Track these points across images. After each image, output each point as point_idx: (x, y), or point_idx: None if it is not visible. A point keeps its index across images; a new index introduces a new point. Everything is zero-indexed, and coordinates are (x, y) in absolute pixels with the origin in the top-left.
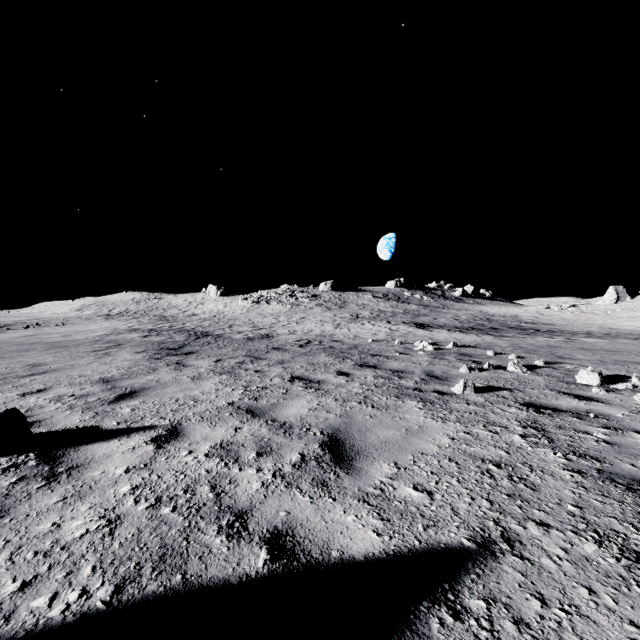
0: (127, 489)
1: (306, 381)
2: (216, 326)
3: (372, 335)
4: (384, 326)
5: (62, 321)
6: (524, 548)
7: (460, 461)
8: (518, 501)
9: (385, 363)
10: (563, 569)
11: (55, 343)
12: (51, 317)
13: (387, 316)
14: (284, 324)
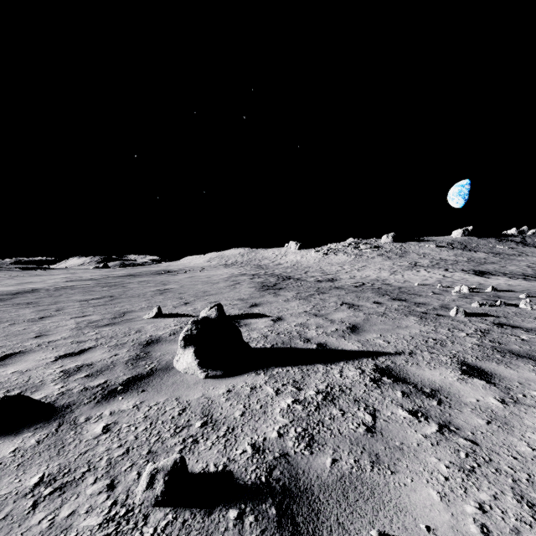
0: (267, 330)
1: (350, 305)
2: (295, 272)
3: (421, 280)
4: (439, 273)
5: (201, 268)
6: (415, 355)
7: (415, 337)
8: (429, 348)
9: (414, 299)
10: (424, 359)
11: (206, 281)
12: (195, 266)
13: (447, 264)
14: (347, 271)
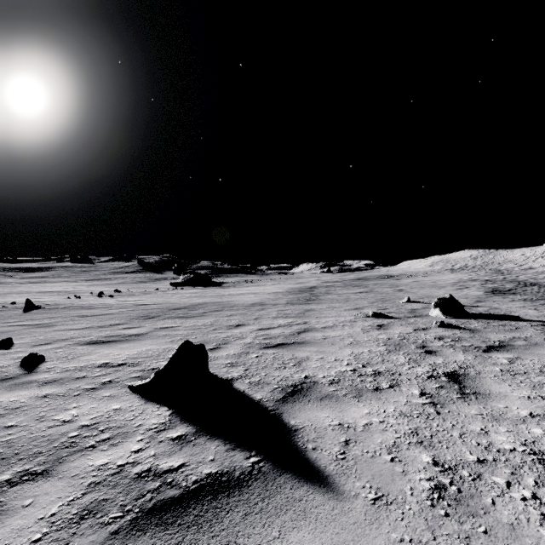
0: (482, 311)
1: None
2: None
3: None
4: None
5: (423, 273)
6: None
7: None
8: None
9: None
10: None
11: (432, 285)
12: (415, 271)
13: None
14: None
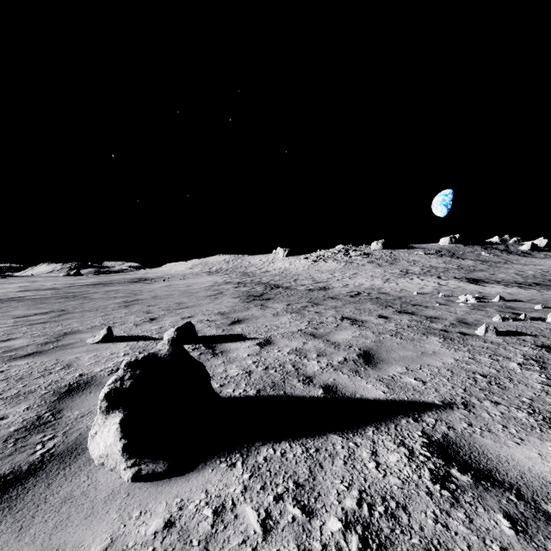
0: (251, 362)
1: (352, 320)
2: (284, 280)
3: (418, 289)
4: (433, 281)
5: (182, 276)
6: (474, 409)
7: (455, 371)
8: (486, 392)
9: (422, 311)
10: (493, 418)
11: (184, 290)
12: (175, 273)
13: (438, 272)
14: (338, 279)
